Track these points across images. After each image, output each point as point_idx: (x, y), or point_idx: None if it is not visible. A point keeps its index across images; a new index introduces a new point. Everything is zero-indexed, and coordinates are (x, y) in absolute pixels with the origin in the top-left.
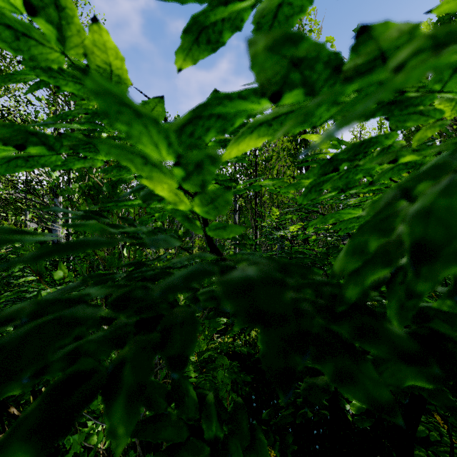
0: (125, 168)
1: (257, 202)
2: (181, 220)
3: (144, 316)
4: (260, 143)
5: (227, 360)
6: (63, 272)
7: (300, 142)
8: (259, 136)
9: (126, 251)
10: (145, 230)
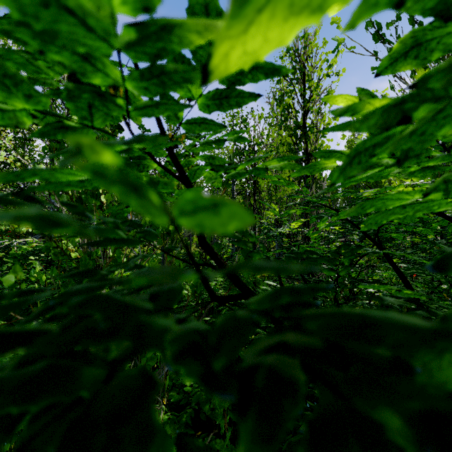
0: (73, 130)
1: (255, 198)
2: (119, 191)
3: (36, 406)
4: (290, 35)
5: None
6: (18, 277)
7: (300, 137)
8: (292, 8)
9: (111, 250)
10: (30, 212)
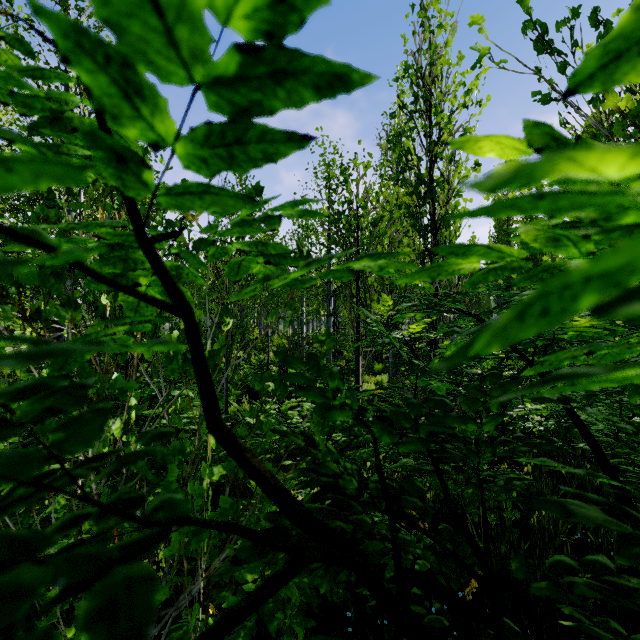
0: None
1: (359, 286)
2: None
3: None
4: None
5: (296, 592)
6: None
7: (424, 196)
8: None
9: None
10: None
